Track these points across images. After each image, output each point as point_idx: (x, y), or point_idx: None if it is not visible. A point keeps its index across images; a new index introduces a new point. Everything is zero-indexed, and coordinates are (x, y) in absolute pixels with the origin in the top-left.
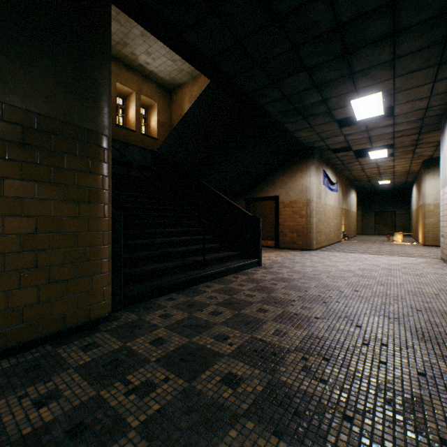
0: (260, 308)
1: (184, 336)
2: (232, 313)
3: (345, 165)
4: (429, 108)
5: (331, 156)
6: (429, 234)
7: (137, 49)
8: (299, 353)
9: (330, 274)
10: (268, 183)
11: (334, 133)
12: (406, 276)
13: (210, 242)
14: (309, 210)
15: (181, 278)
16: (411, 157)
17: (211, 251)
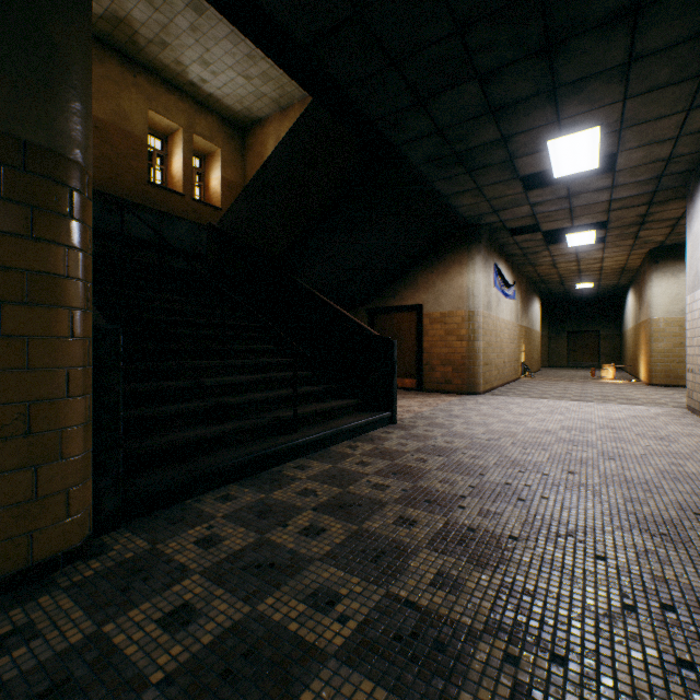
0: (402, 516)
1: (240, 599)
2: (347, 531)
3: (527, 257)
4: (673, 159)
5: (506, 241)
6: (657, 367)
7: (186, 55)
8: (496, 643)
9: (516, 439)
10: (405, 283)
11: (514, 201)
12: (646, 442)
13: (307, 382)
14: (472, 328)
15: (250, 453)
16: (630, 244)
17: (308, 400)
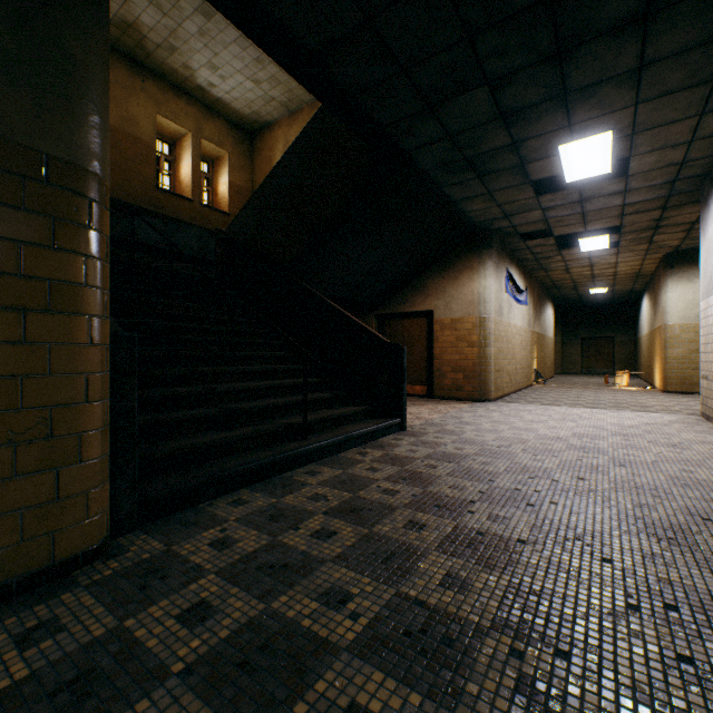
0: (411, 520)
1: (254, 597)
2: (357, 534)
3: (539, 262)
4: (687, 163)
5: (518, 246)
6: (672, 373)
7: (194, 59)
8: (502, 638)
9: (527, 446)
10: (416, 289)
11: (526, 205)
12: (658, 449)
13: (317, 388)
14: (483, 334)
15: (261, 459)
16: (645, 249)
17: (318, 406)
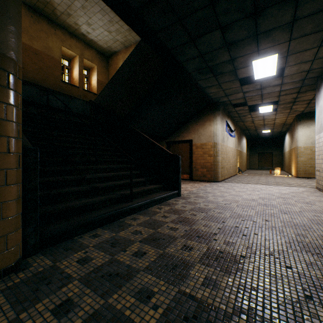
0: (185, 245)
1: (98, 295)
2: (157, 254)
3: (240, 118)
4: (310, 71)
5: (231, 110)
6: (300, 169)
7: (79, 20)
8: (240, 321)
9: (238, 204)
10: (184, 129)
11: (236, 90)
12: (300, 204)
13: (137, 176)
14: (215, 151)
15: (108, 212)
16: (288, 112)
17: (138, 185)
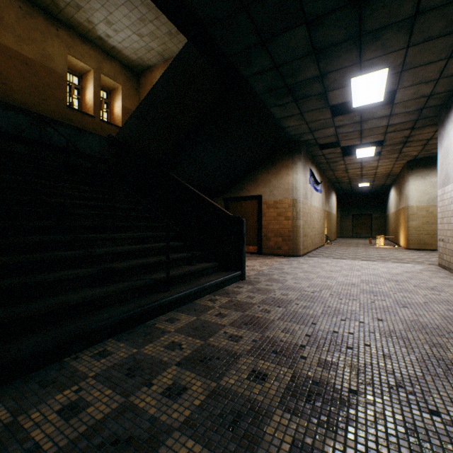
0: (254, 369)
1: None
2: (206, 389)
3: (329, 165)
4: (432, 96)
5: (317, 153)
6: (412, 237)
7: (94, 16)
8: None
9: (332, 291)
10: (250, 180)
11: (325, 124)
12: (423, 291)
13: (180, 250)
14: (295, 211)
15: (128, 311)
16: (396, 157)
17: (180, 263)
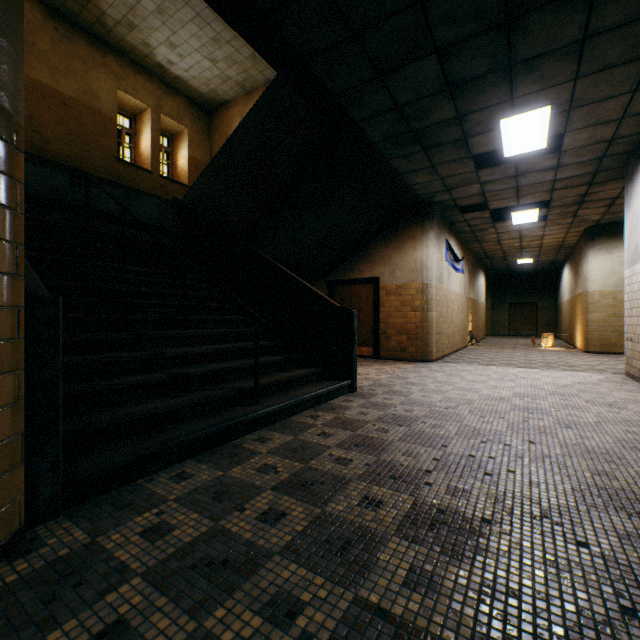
0: (367, 495)
1: (184, 611)
2: (309, 515)
3: (475, 234)
4: (615, 140)
5: (457, 219)
6: (593, 335)
7: (153, 37)
8: None
9: (473, 407)
10: (363, 257)
11: (466, 179)
12: (597, 408)
13: (269, 351)
14: (426, 300)
15: (209, 427)
16: (569, 223)
17: (270, 369)
